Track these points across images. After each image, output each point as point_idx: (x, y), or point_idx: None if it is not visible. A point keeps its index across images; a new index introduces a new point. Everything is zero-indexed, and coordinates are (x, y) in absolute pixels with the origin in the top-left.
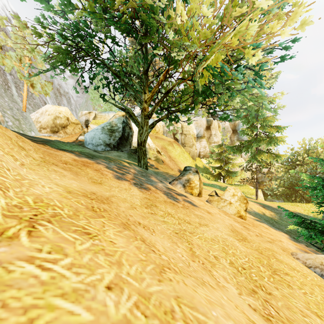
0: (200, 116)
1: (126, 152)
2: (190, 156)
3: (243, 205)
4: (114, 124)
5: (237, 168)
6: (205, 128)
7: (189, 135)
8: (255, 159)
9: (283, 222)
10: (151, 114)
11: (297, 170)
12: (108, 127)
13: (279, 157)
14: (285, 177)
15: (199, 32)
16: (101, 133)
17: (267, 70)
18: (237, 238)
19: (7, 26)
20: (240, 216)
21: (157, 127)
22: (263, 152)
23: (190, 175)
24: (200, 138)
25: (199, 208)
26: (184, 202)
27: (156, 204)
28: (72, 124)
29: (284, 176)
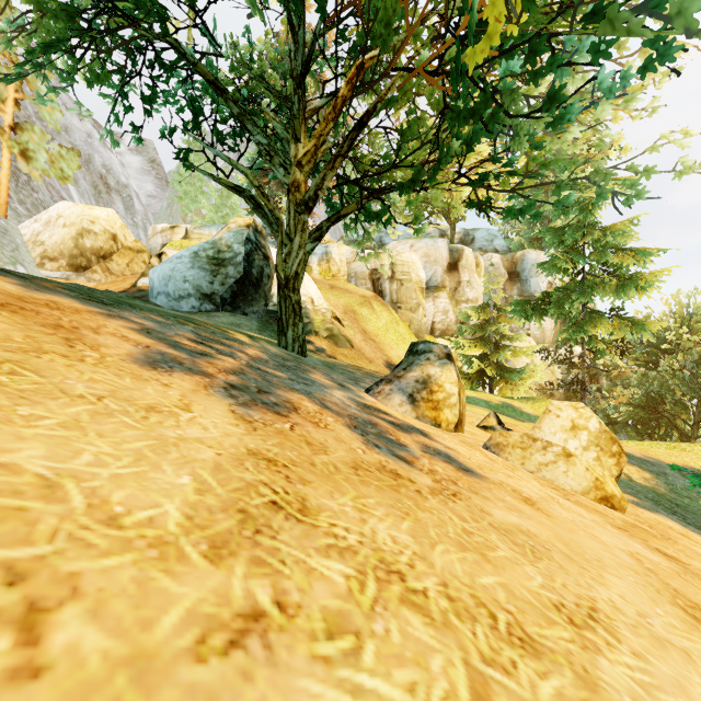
0: (435, 238)
1: (255, 317)
2: (412, 331)
3: (610, 460)
4: (225, 246)
5: (519, 360)
6: (446, 268)
7: (408, 284)
8: (581, 333)
9: (686, 501)
10: (313, 199)
11: (663, 364)
12: (209, 254)
13: (642, 328)
14: (635, 382)
15: None
16: (190, 268)
17: None
18: None
19: None
20: (604, 498)
21: (335, 263)
22: (601, 316)
23: (430, 368)
24: (435, 291)
25: (487, 482)
26: (431, 461)
27: (309, 491)
28: (125, 252)
29: (633, 379)
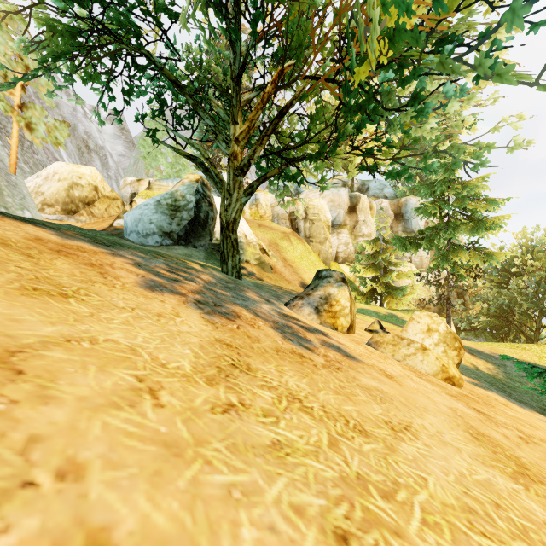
0: (339, 188)
1: (202, 249)
2: (321, 259)
3: (453, 352)
4: (180, 196)
5: (403, 281)
6: (347, 211)
7: (318, 223)
8: (446, 261)
9: (516, 385)
10: (247, 165)
11: (513, 284)
12: (168, 202)
13: (492, 257)
14: (490, 297)
15: None
16: (154, 213)
17: (506, 50)
18: (509, 471)
19: None
20: (448, 378)
21: (262, 207)
22: (461, 248)
23: (330, 288)
24: (338, 228)
25: (362, 364)
26: (326, 350)
27: (251, 361)
28: (104, 199)
29: (489, 296)
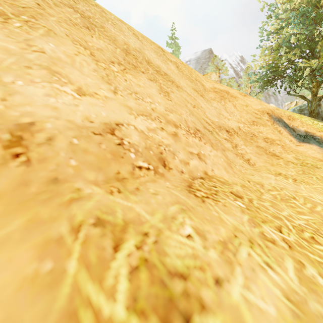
0: None
1: None
2: None
3: None
4: (304, 106)
5: None
6: None
7: None
8: None
9: None
10: (316, 93)
11: None
12: (299, 109)
13: None
14: None
15: (322, 54)
16: None
17: None
18: None
19: (237, 69)
20: None
21: None
22: None
23: None
24: None
25: None
26: None
27: None
28: None
29: None
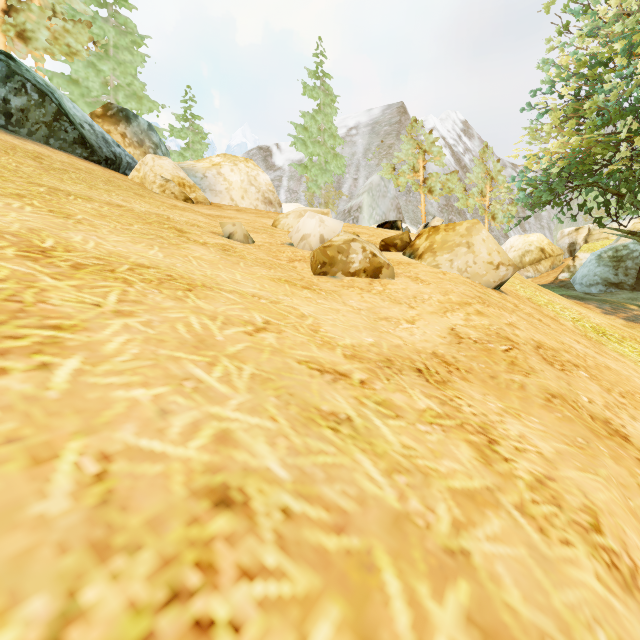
0: None
1: None
2: None
3: None
4: (624, 248)
5: None
6: None
7: None
8: None
9: None
10: None
11: None
12: (611, 255)
13: None
14: None
15: None
16: (597, 267)
17: None
18: None
19: (458, 149)
20: None
21: None
22: None
23: None
24: None
25: None
26: None
27: (636, 328)
28: (546, 257)
29: None
